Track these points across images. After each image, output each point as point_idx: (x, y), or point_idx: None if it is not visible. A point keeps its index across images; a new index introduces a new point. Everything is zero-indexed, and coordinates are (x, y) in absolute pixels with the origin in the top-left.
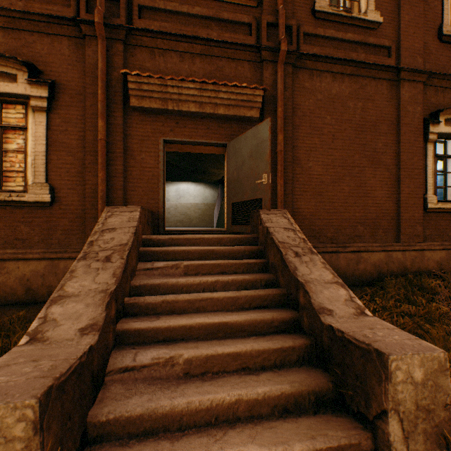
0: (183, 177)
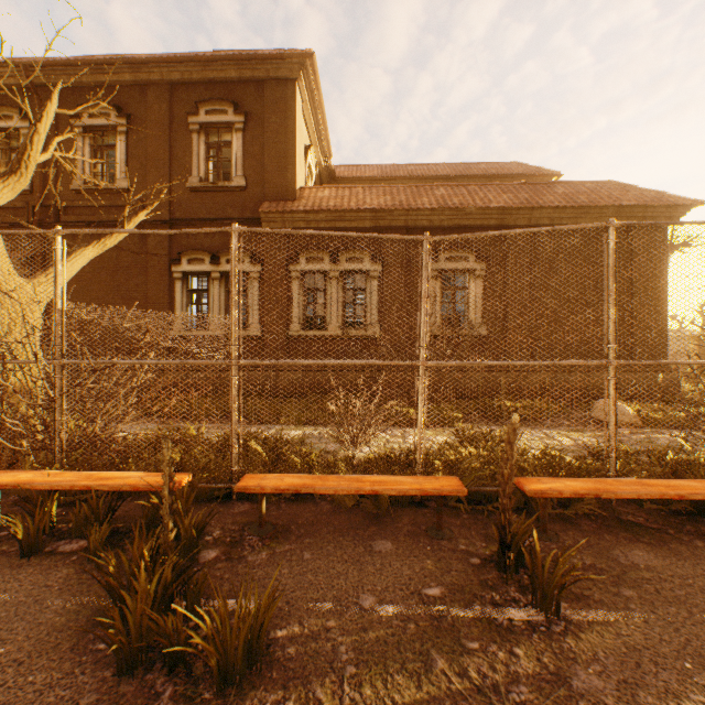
0: None
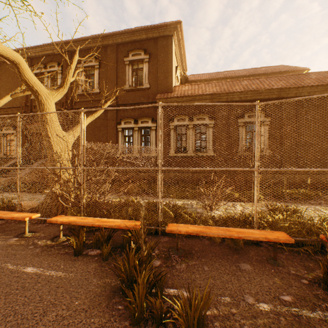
0: None
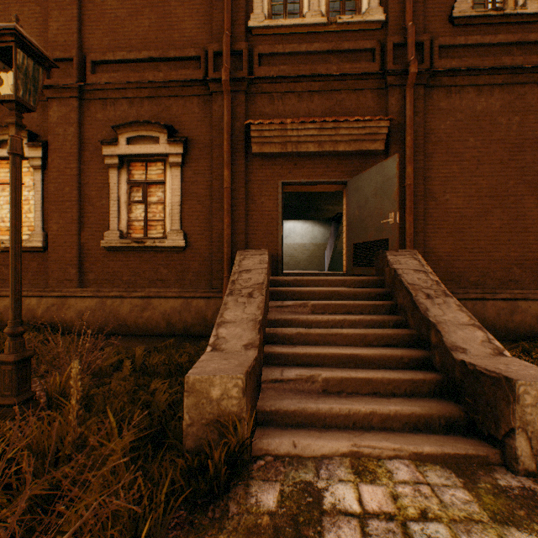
0: (293, 215)
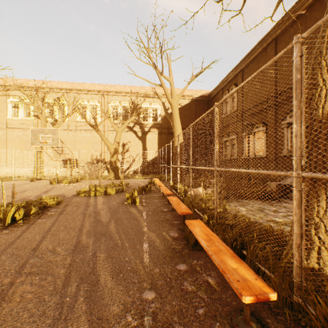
0: None
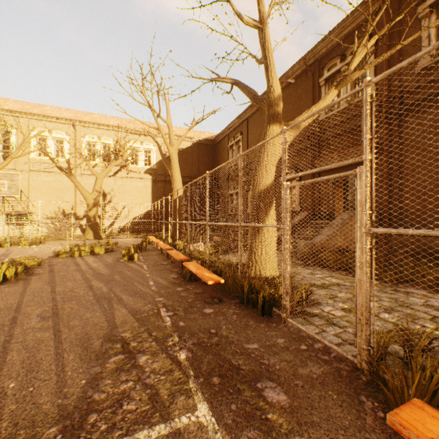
0: None
